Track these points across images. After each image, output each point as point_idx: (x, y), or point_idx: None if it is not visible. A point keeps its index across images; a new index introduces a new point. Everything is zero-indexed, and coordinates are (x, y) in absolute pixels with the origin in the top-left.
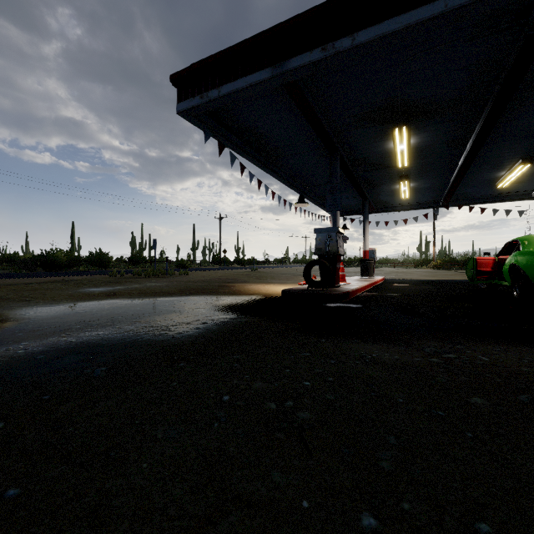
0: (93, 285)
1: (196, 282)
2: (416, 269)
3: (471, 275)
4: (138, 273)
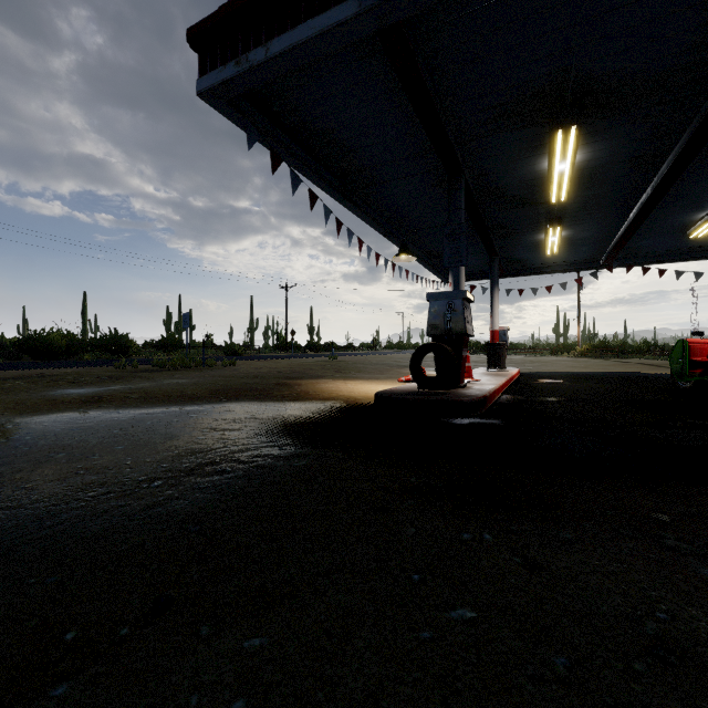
0: (78, 384)
1: (243, 377)
2: (556, 358)
3: (678, 368)
4: (160, 363)
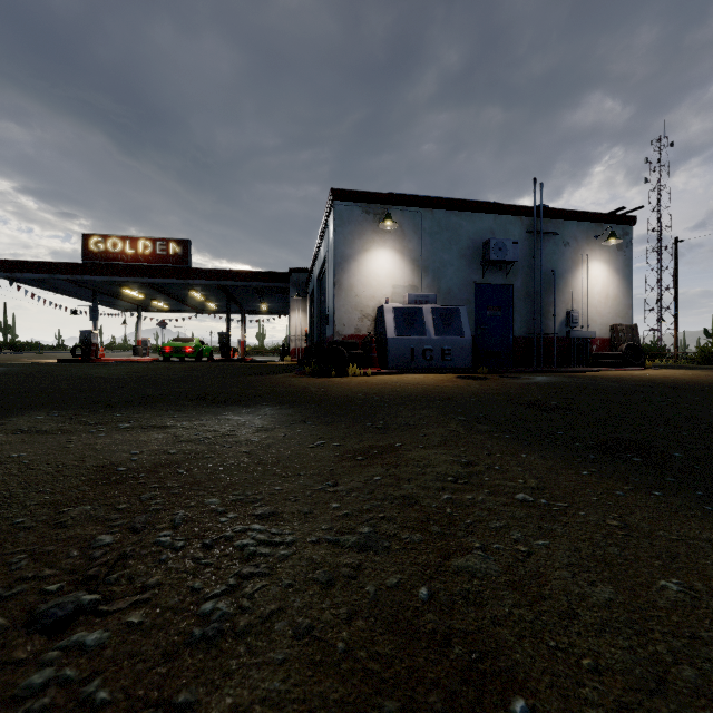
0: None
1: None
2: None
3: (160, 353)
4: None
